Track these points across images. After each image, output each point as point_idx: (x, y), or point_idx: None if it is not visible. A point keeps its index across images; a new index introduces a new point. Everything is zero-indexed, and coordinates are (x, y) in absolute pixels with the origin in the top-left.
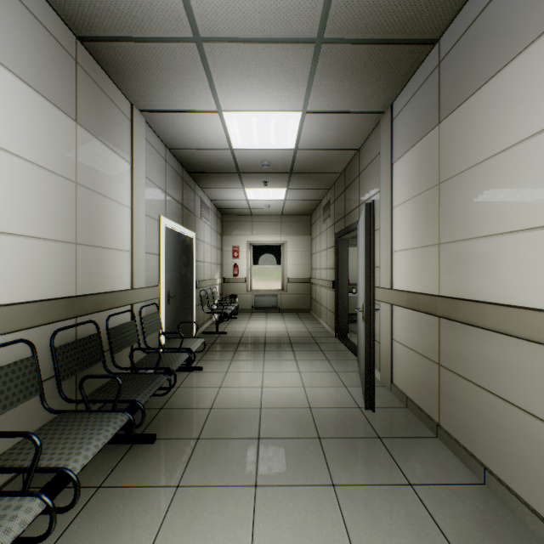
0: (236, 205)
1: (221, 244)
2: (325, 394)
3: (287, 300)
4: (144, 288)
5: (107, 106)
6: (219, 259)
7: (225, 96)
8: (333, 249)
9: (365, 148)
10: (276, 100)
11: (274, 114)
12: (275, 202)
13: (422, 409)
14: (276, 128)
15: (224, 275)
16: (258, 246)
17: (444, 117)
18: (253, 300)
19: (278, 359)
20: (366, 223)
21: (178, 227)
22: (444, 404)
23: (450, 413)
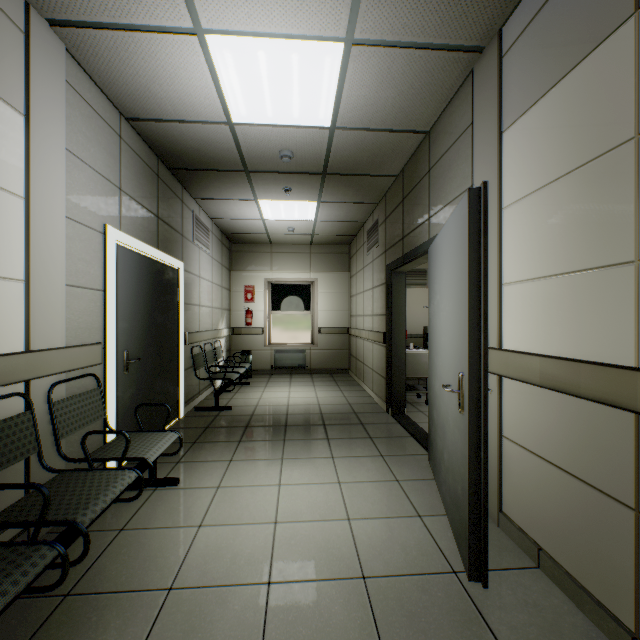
0: (248, 227)
1: (229, 282)
2: (387, 538)
3: (319, 357)
4: (62, 349)
5: None
6: (226, 303)
7: None
8: (384, 287)
9: (440, 126)
10: (300, 8)
11: (298, 44)
12: (302, 224)
13: (580, 584)
14: (301, 80)
15: (234, 324)
16: (280, 286)
17: None
18: (273, 357)
19: (305, 457)
20: (471, 226)
21: (147, 249)
22: None
23: None
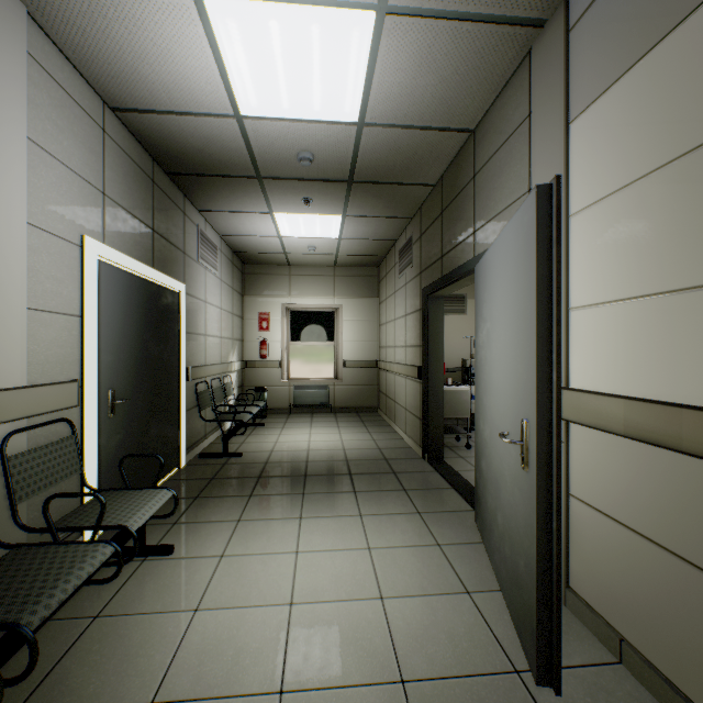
0: (263, 246)
1: (241, 308)
2: (429, 624)
3: (343, 394)
4: (22, 389)
5: None
6: (238, 332)
7: None
8: (418, 314)
9: (488, 122)
10: None
11: (319, 12)
12: (325, 242)
13: (681, 691)
14: (323, 61)
15: (247, 357)
16: (300, 313)
17: None
18: (292, 394)
19: (327, 516)
20: (539, 233)
21: (139, 267)
22: None
23: None
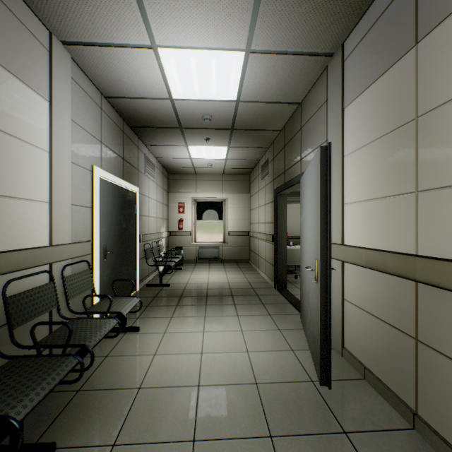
0: (181, 163)
1: (167, 200)
2: (271, 362)
3: (228, 251)
4: (69, 244)
5: (8, 21)
6: (165, 214)
7: (158, 24)
8: (272, 204)
9: (307, 100)
10: (217, 33)
11: (215, 53)
12: (217, 161)
13: (387, 386)
14: (217, 73)
15: (171, 229)
16: (202, 203)
17: (426, 33)
18: (197, 252)
19: (219, 315)
20: (321, 169)
21: (117, 180)
22: (425, 390)
23: (436, 405)
